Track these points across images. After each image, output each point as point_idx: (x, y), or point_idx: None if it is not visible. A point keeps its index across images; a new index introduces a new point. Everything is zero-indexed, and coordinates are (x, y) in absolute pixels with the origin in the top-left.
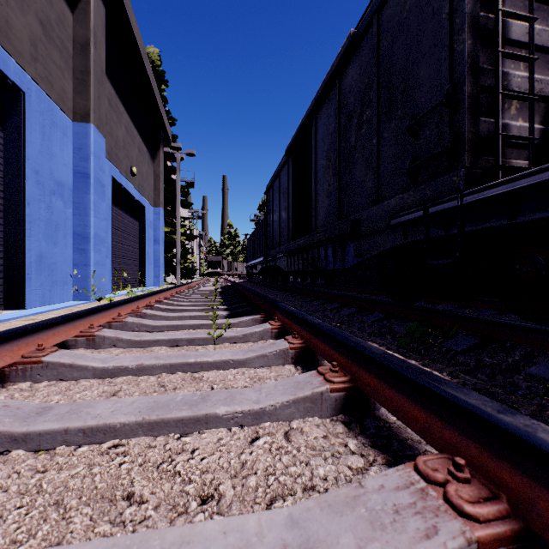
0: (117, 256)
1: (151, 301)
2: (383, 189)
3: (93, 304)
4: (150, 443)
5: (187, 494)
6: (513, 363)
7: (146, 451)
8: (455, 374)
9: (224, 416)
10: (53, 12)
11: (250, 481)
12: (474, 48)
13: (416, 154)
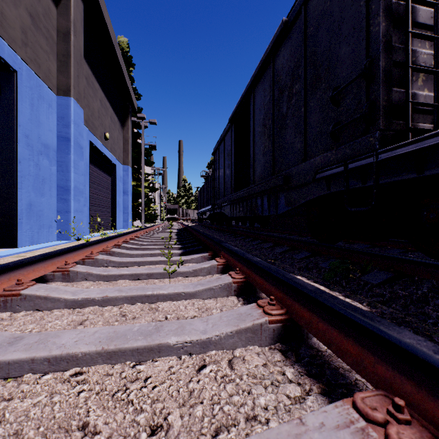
0: (94, 205)
1: (119, 241)
2: (309, 149)
3: (73, 243)
4: (108, 371)
5: (138, 424)
6: (422, 295)
7: (103, 379)
8: (373, 304)
9: (175, 345)
10: (40, 6)
11: (197, 411)
12: (388, 29)
13: (338, 120)
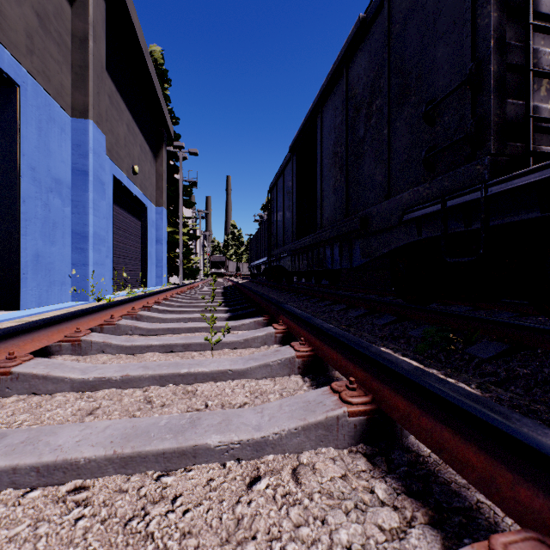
0: (119, 256)
1: (149, 302)
2: (394, 182)
3: (91, 304)
4: (121, 486)
5: None
6: None
7: (114, 498)
8: (484, 386)
9: (216, 448)
10: (50, 4)
11: None
12: (501, 22)
13: (432, 143)
